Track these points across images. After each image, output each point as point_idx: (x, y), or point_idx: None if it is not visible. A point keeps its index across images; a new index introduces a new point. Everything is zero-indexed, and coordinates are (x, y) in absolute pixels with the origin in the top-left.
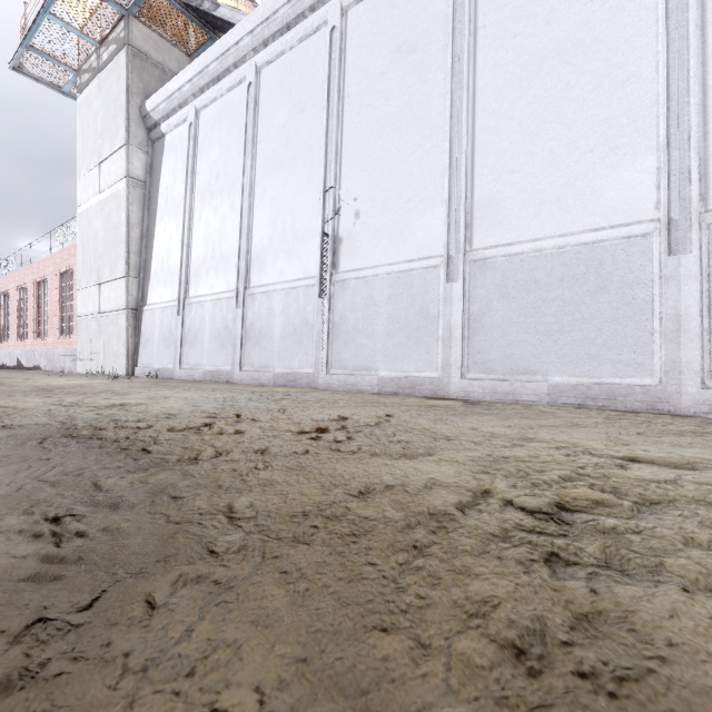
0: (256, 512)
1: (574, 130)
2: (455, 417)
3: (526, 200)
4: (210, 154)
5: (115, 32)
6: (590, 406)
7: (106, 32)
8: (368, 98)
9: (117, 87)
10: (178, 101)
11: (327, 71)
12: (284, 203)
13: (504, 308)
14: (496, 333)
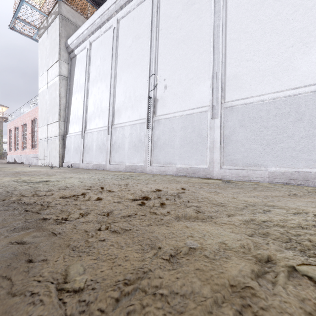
0: (85, 281)
1: (282, 36)
2: (220, 190)
3: (255, 75)
4: (96, 62)
5: (54, 9)
6: (292, 184)
7: (50, 9)
8: (171, 29)
9: (55, 34)
10: (82, 39)
11: (151, 18)
12: (130, 83)
13: (243, 132)
14: (238, 144)
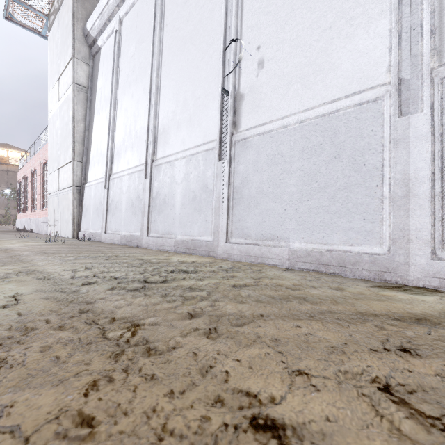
0: None
1: None
2: None
3: None
4: (129, 51)
5: None
6: None
7: None
8: None
9: (67, 16)
10: (107, 15)
11: None
12: (185, 74)
13: None
14: None
